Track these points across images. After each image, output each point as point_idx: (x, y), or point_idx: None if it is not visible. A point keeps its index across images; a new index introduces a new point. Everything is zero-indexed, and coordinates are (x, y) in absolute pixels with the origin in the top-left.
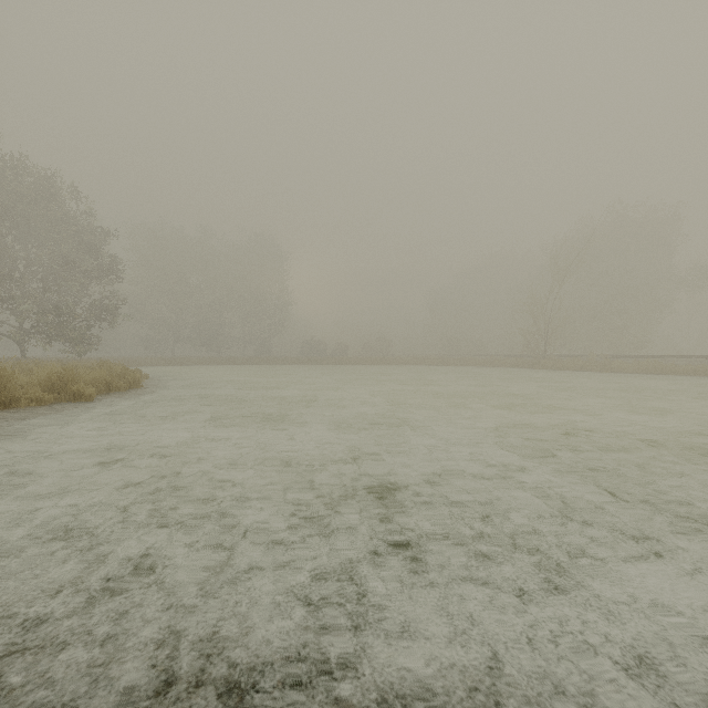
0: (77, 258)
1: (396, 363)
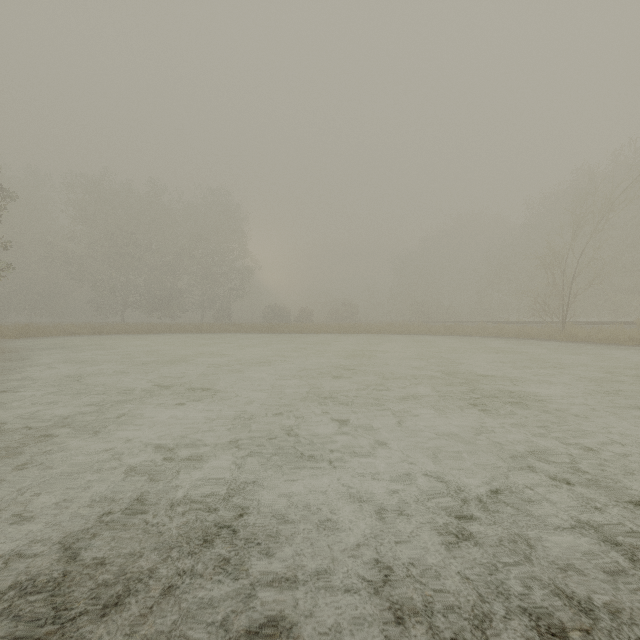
0: None
1: (369, 331)
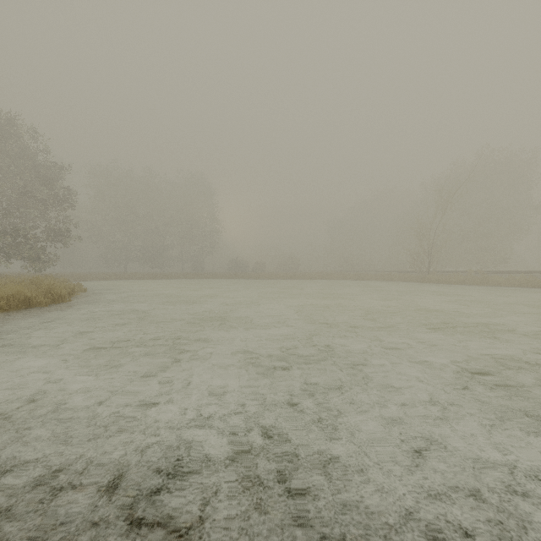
0: (35, 188)
1: (304, 277)
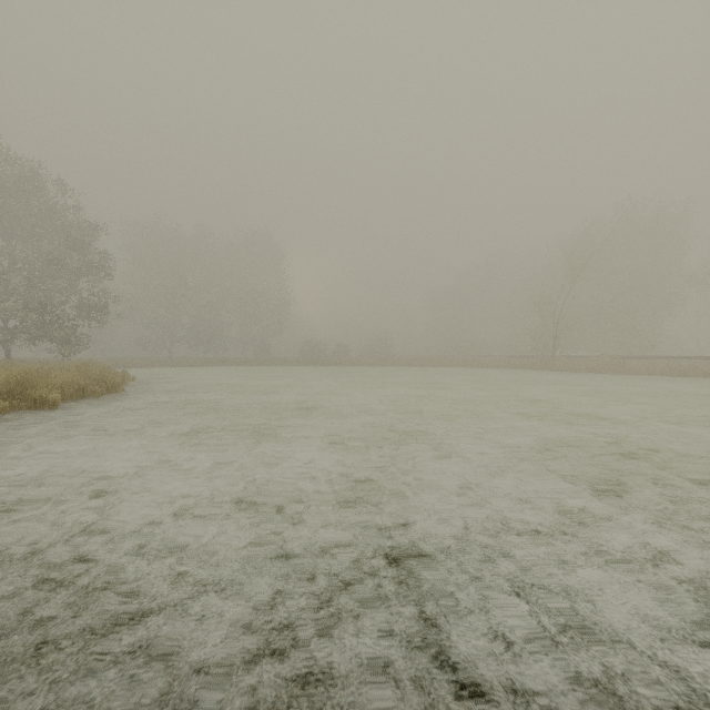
0: (65, 254)
1: (398, 364)
